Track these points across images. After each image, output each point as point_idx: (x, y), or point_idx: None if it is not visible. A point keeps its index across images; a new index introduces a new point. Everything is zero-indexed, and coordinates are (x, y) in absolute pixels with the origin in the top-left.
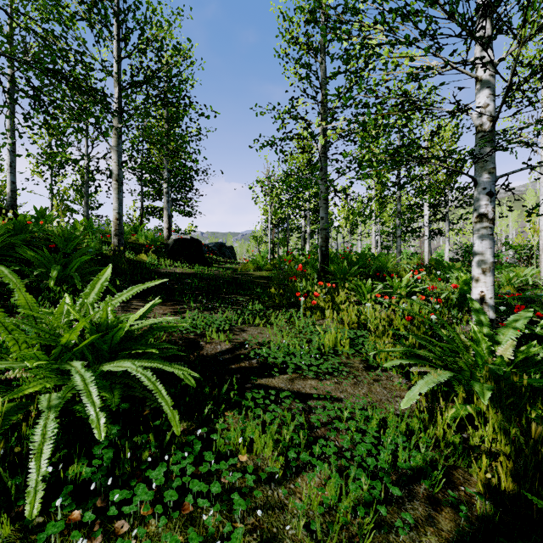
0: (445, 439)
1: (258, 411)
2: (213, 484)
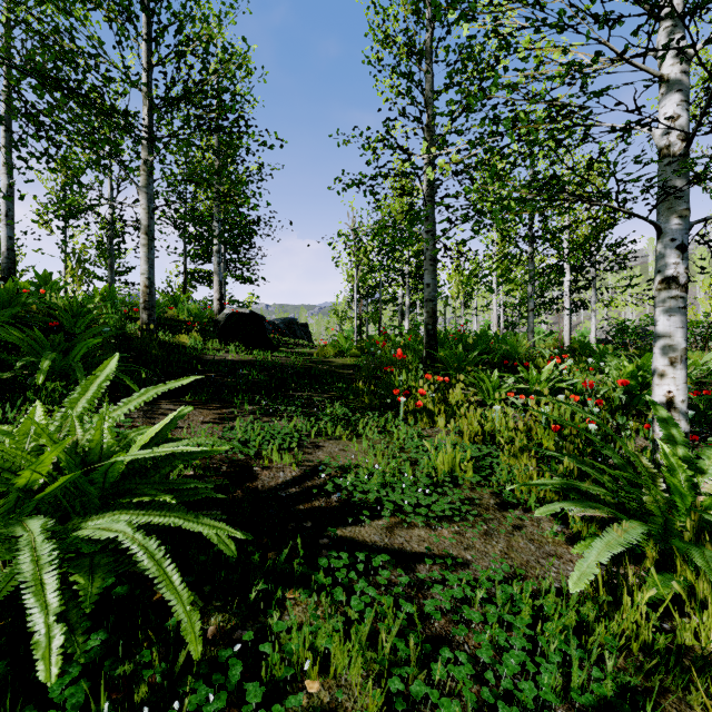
0: (641, 638)
1: (338, 592)
2: None
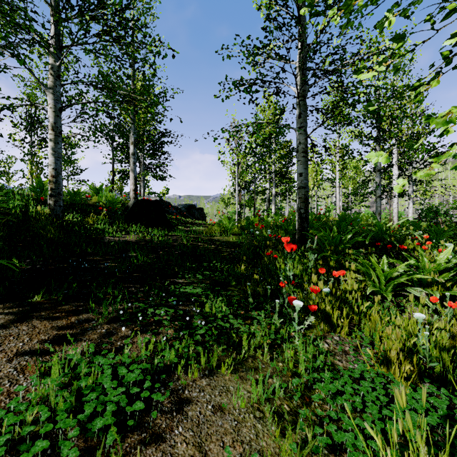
0: None
1: None
2: None
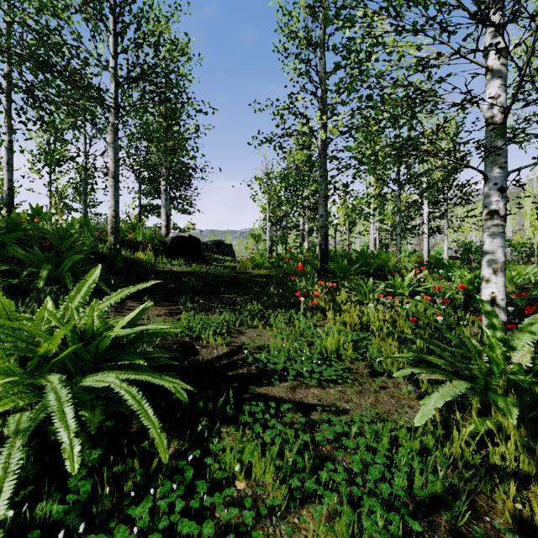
0: (464, 458)
1: (257, 427)
2: (205, 523)
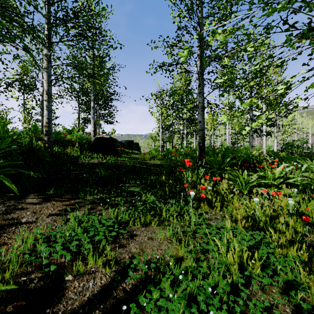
0: None
1: None
2: None
